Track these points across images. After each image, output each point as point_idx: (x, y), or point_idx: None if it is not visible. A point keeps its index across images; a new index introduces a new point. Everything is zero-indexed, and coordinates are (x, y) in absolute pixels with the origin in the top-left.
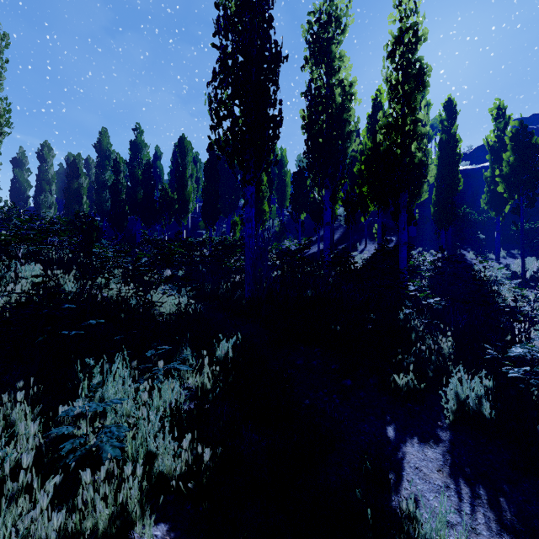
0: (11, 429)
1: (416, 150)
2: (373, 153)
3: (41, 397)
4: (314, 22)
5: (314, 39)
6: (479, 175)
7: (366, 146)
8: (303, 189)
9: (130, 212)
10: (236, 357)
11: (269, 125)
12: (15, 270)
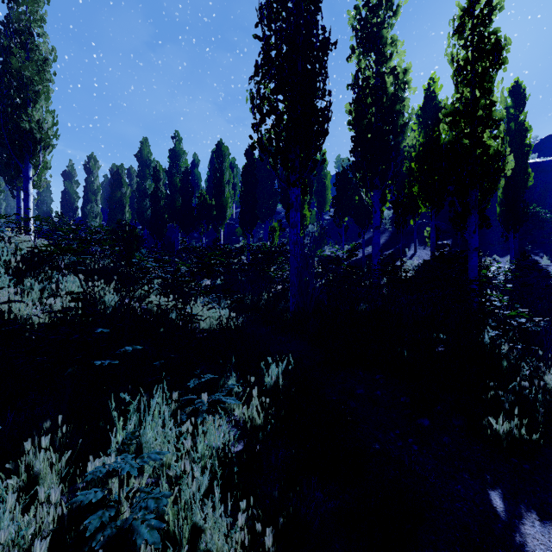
0: (34, 482)
1: (490, 139)
2: (425, 149)
3: (72, 437)
4: (362, 6)
5: (362, 25)
6: (550, 169)
7: (416, 142)
8: (347, 191)
9: (169, 220)
10: (287, 384)
11: (317, 119)
12: (57, 282)
